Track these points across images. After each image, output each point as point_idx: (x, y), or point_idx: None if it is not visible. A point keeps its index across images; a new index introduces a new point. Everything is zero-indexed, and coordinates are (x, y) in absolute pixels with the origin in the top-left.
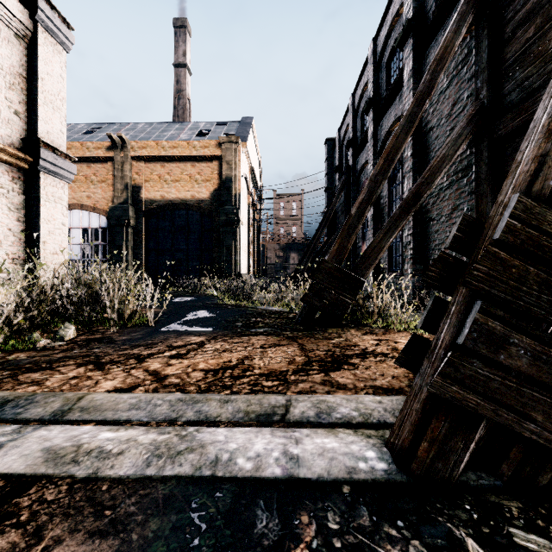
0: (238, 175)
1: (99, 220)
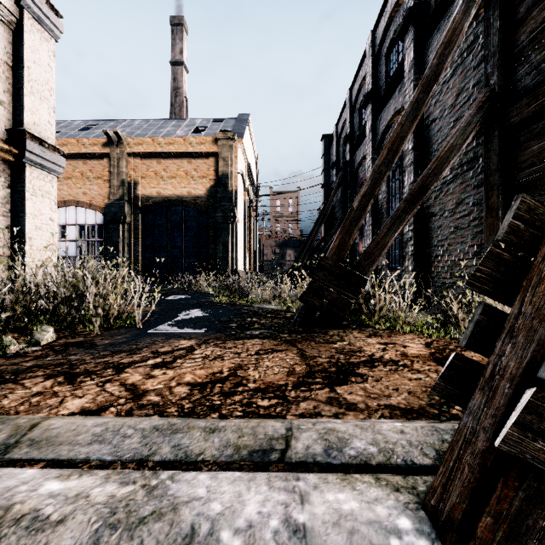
0: (234, 171)
1: (95, 216)
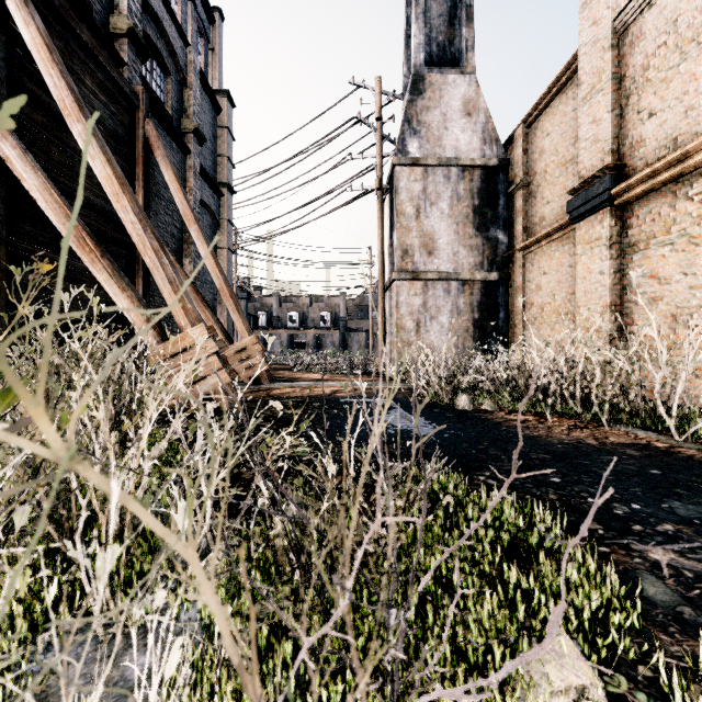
0: None
1: None
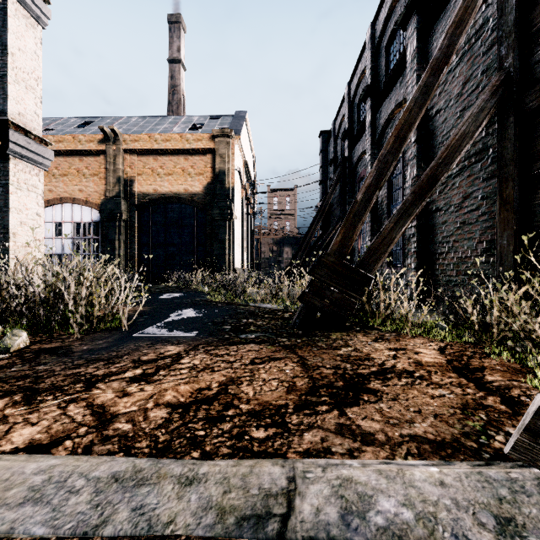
0: (231, 168)
1: (91, 214)
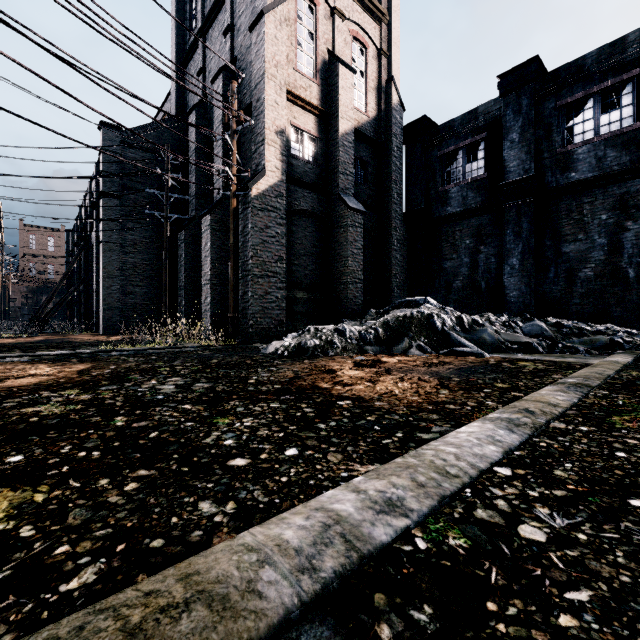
0: None
1: None
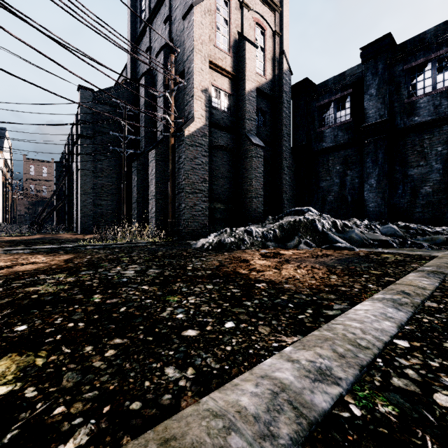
0: None
1: None
